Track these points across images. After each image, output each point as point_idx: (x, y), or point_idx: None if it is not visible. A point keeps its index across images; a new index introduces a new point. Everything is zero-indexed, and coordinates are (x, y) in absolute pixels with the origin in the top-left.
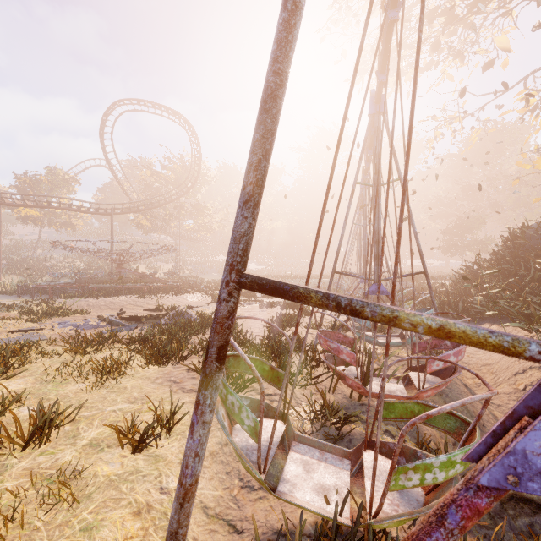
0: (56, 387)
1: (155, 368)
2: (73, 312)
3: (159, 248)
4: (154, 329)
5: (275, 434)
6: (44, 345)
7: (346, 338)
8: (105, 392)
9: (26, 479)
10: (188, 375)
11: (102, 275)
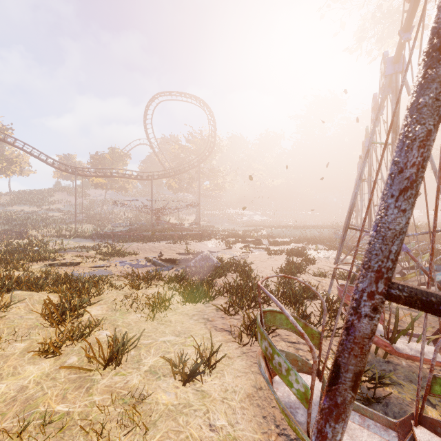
0: (122, 315)
1: (191, 305)
2: (128, 253)
3: (185, 205)
4: (186, 271)
5: (314, 392)
6: (111, 279)
7: None
8: (156, 324)
9: (108, 396)
10: (218, 314)
11: (145, 225)
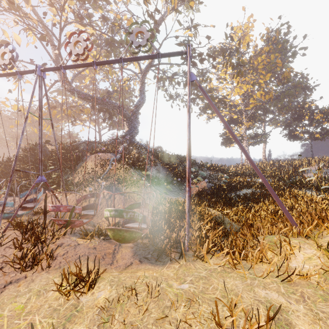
0: None
1: None
2: None
3: None
4: None
5: None
6: None
7: None
8: None
9: None
10: None
11: None
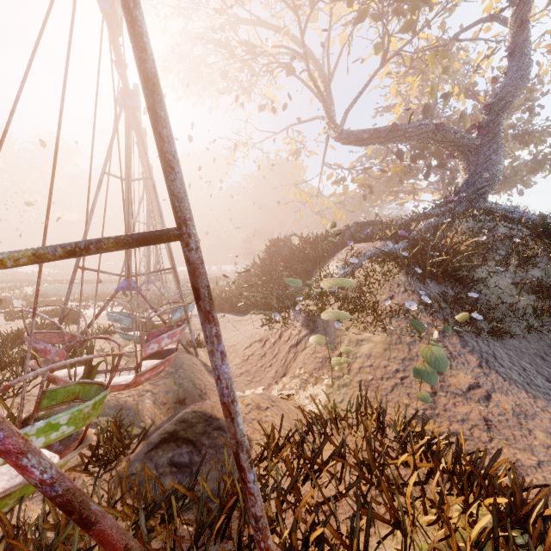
0: None
1: None
2: None
3: None
4: None
5: None
6: None
7: (74, 338)
8: None
9: None
10: None
11: None
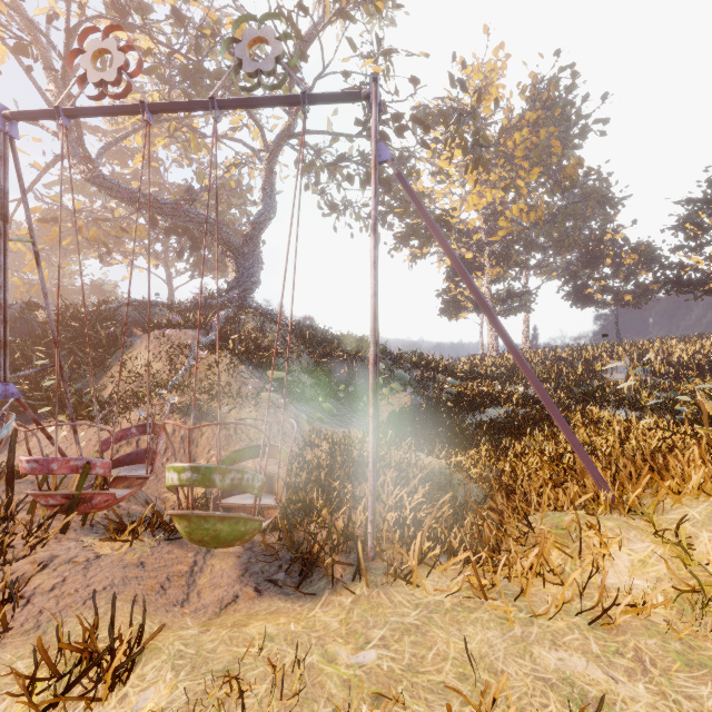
0: None
1: None
2: None
3: None
4: None
5: None
6: None
7: None
8: None
9: None
10: None
11: None
